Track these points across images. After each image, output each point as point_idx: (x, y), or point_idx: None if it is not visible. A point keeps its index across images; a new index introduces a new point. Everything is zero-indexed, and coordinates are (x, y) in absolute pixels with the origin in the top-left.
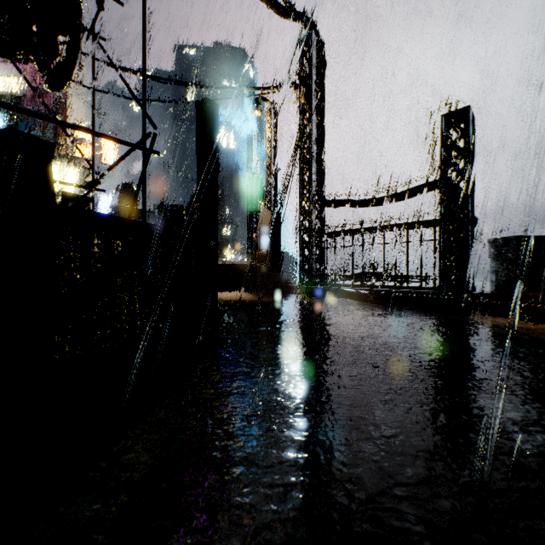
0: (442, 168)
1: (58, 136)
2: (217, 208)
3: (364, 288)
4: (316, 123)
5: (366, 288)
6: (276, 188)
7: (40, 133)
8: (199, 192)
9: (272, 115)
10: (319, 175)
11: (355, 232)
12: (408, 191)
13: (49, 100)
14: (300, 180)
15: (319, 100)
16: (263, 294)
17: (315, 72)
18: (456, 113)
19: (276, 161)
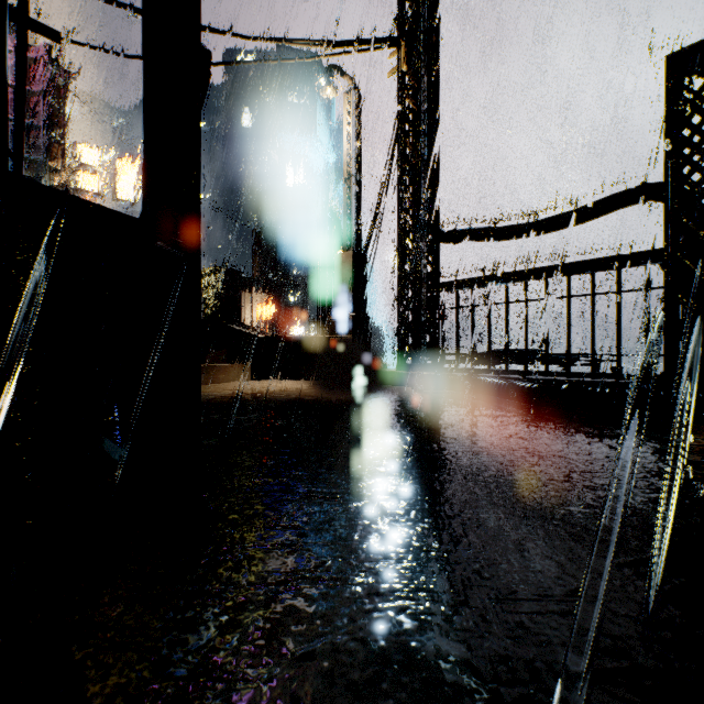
0: (669, 153)
1: (52, 159)
2: (198, 164)
3: (512, 375)
4: (426, 102)
5: (516, 375)
6: (360, 216)
7: (25, 153)
8: (145, 117)
9: (354, 98)
10: (430, 192)
11: (495, 280)
12: (590, 206)
13: (38, 106)
14: (399, 197)
15: (430, 69)
16: (339, 384)
17: (424, 18)
18: (696, 49)
19: (360, 172)
